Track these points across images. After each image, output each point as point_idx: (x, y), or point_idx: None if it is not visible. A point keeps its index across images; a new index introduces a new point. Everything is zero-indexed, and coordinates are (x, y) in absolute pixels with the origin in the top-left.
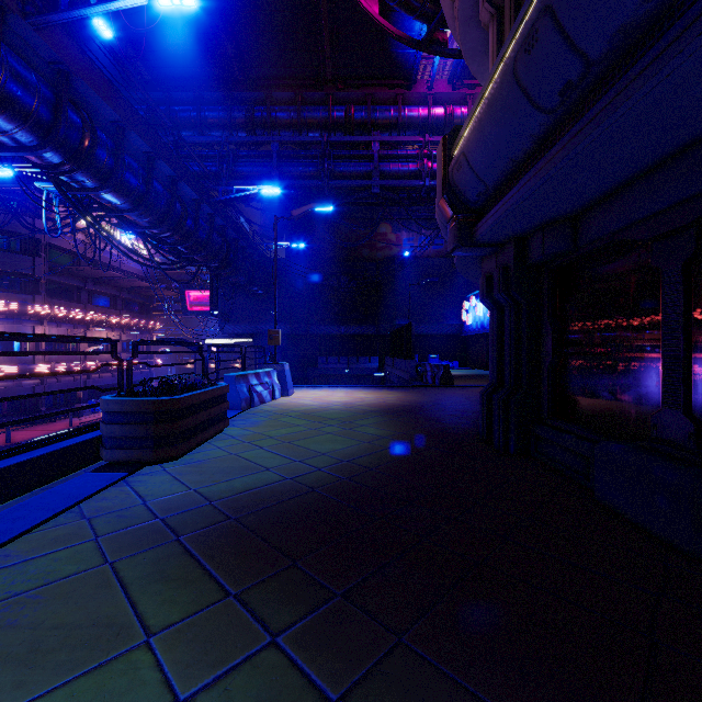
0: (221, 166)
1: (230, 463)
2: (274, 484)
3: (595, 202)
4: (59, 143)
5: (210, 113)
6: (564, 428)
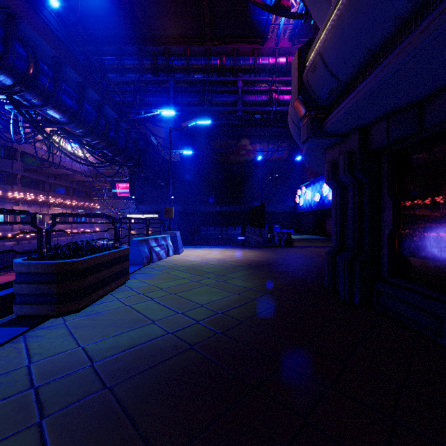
0: (134, 97)
1: (123, 315)
2: (156, 339)
3: (445, 86)
4: (8, 68)
5: (127, 61)
6: (406, 286)
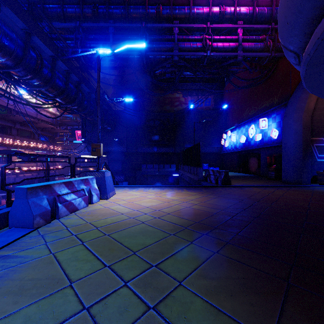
0: (76, 42)
1: None
2: None
3: None
4: None
5: (69, 8)
6: None
